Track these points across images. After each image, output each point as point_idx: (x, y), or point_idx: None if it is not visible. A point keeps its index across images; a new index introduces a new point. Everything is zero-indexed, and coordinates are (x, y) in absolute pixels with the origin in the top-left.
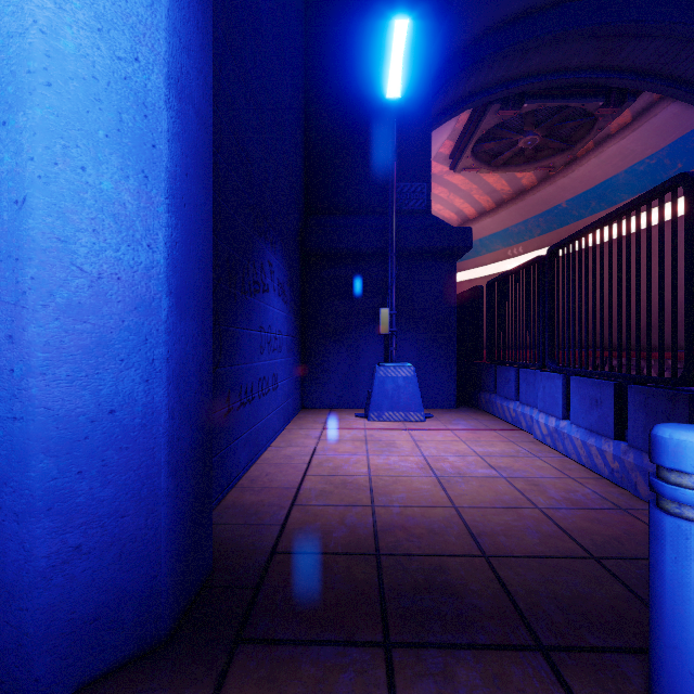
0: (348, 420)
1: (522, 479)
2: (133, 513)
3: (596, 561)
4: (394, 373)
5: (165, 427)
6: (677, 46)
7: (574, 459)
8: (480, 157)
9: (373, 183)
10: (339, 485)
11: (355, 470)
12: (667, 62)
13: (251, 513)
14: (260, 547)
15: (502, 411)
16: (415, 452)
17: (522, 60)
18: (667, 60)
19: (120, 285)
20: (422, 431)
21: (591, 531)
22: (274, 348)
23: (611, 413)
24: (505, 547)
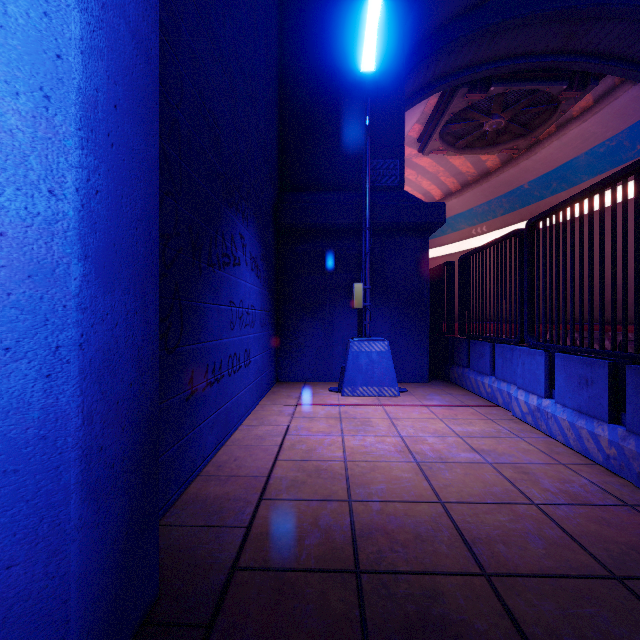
0: (322, 394)
1: (509, 466)
2: (26, 560)
3: (620, 582)
4: (368, 348)
5: (76, 437)
6: (639, 29)
7: (560, 440)
8: (448, 140)
9: (346, 160)
10: (313, 473)
11: (329, 453)
12: (630, 45)
13: (213, 510)
14: (219, 560)
15: (476, 386)
16: (392, 432)
17: (489, 44)
18: (630, 43)
19: (4, 244)
20: (397, 407)
21: (602, 537)
22: (247, 323)
23: (604, 394)
24: (507, 560)
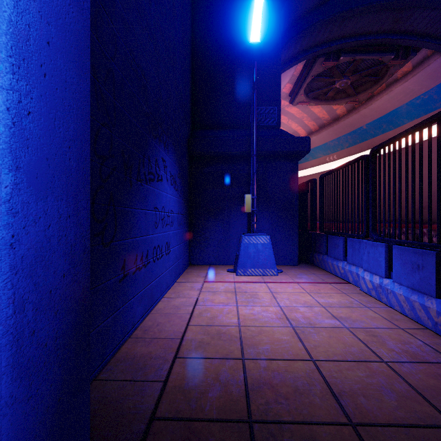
0: (222, 274)
1: (362, 330)
2: None
3: None
4: (255, 241)
5: (7, 325)
6: None
7: (397, 310)
8: (310, 95)
9: (239, 107)
10: (215, 335)
11: (227, 320)
12: (439, 27)
13: (138, 367)
14: (141, 410)
15: (333, 268)
16: (273, 303)
17: (340, 26)
18: (439, 26)
19: None
20: (276, 283)
21: (440, 391)
22: (167, 223)
23: (433, 277)
24: (368, 411)
